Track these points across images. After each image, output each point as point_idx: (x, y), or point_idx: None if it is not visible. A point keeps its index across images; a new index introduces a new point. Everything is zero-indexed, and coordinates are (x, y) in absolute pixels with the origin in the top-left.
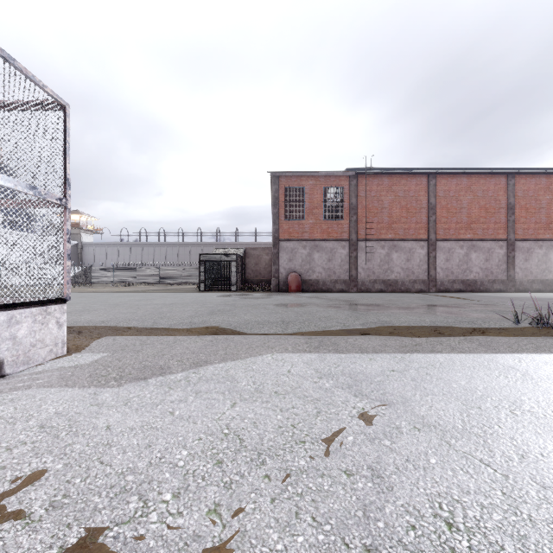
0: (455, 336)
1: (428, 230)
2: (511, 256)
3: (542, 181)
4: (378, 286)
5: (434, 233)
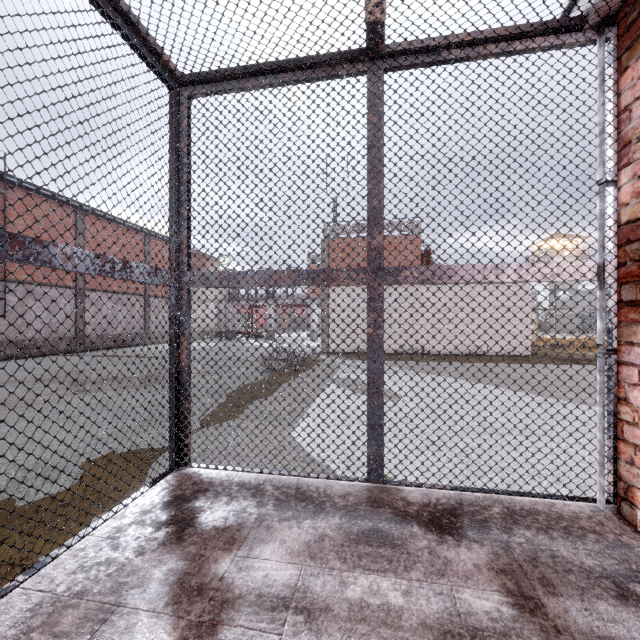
0: (278, 388)
1: (76, 276)
2: (148, 311)
3: (166, 247)
4: (6, 351)
5: (83, 281)
